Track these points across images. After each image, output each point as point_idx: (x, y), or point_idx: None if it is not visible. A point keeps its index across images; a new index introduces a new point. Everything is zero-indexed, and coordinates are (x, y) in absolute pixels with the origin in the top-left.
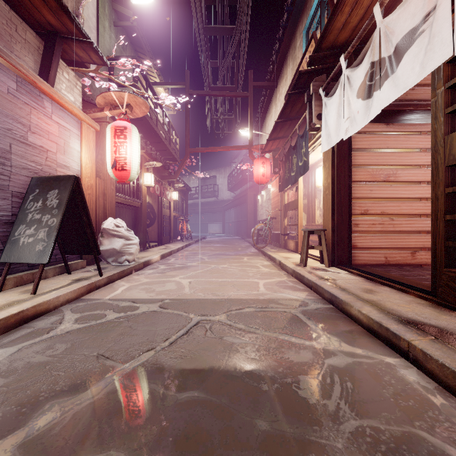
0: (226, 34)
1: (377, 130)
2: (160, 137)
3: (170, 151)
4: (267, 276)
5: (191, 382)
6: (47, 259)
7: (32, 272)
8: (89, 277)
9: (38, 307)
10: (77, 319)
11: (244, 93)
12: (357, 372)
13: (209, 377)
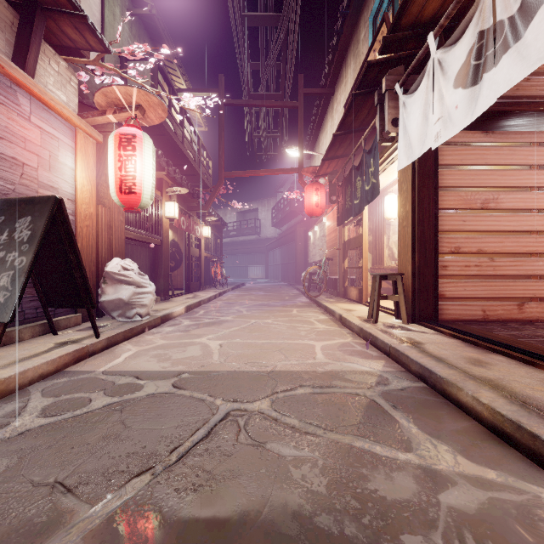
0: (270, 25)
1: (473, 141)
2: (187, 158)
3: (200, 176)
4: (325, 336)
5: None
6: (9, 316)
7: None
8: (80, 339)
9: None
10: (45, 408)
11: (292, 103)
12: (504, 527)
13: (239, 541)
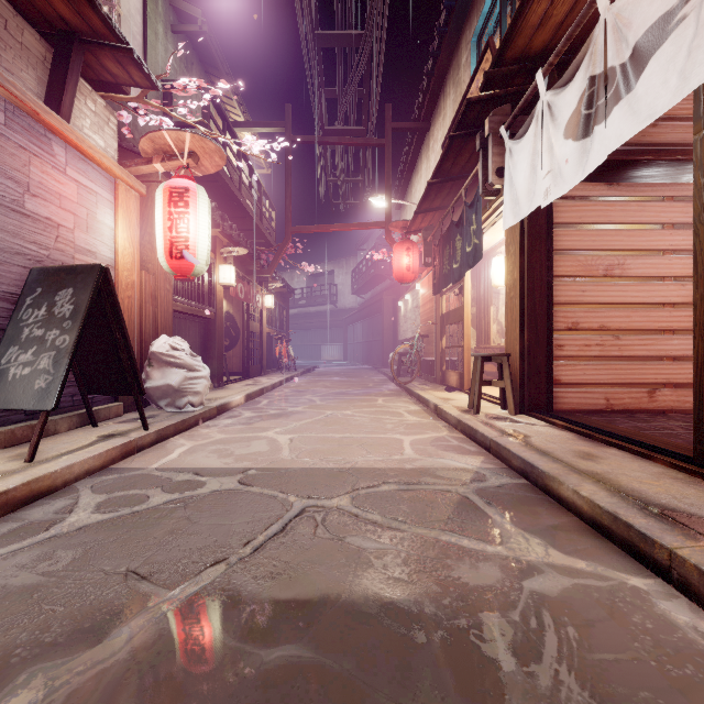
0: (350, 45)
1: (594, 194)
2: (246, 209)
3: (262, 231)
4: (416, 430)
5: (288, 627)
6: (52, 403)
7: (31, 424)
8: (126, 432)
9: (34, 484)
10: (99, 504)
11: (377, 140)
12: (582, 607)
13: (320, 617)
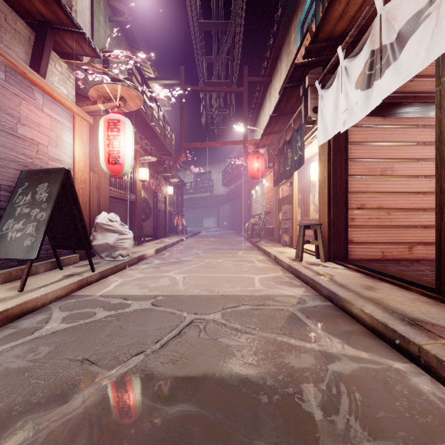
0: (221, 29)
1: (374, 123)
2: (155, 133)
3: (165, 146)
4: (262, 271)
5: (182, 393)
6: (35, 255)
7: (21, 268)
8: (81, 273)
9: (24, 305)
10: (65, 318)
11: (238, 89)
12: (365, 381)
13: (202, 387)
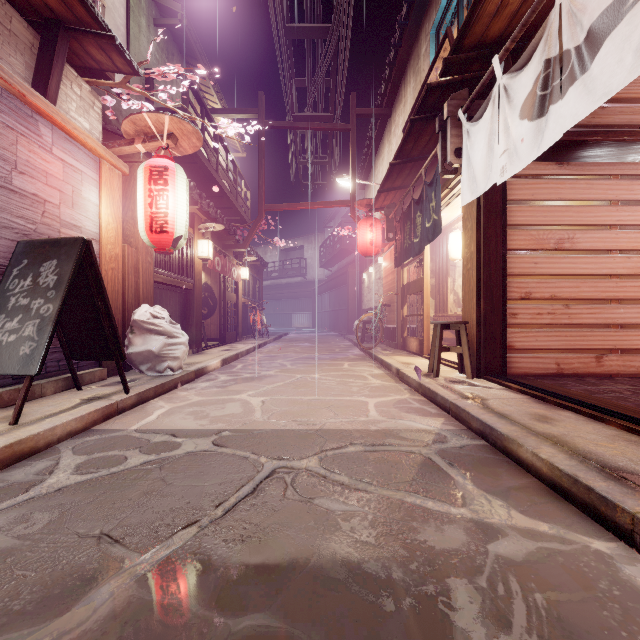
0: (318, 37)
1: (545, 173)
2: (223, 189)
3: (237, 209)
4: (380, 392)
5: (256, 594)
6: (36, 369)
7: (18, 388)
8: (108, 395)
9: (17, 446)
10: (79, 466)
11: (343, 125)
12: (548, 572)
13: (288, 583)
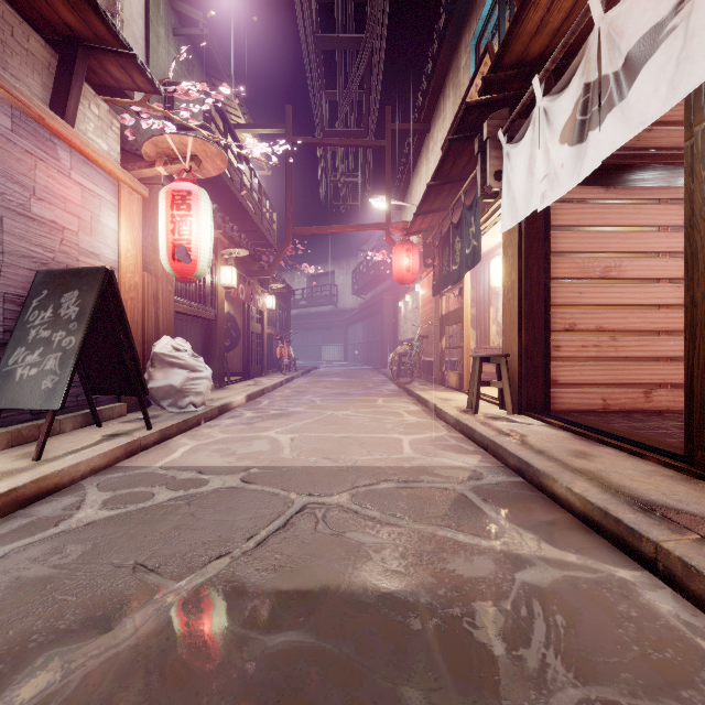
0: (350, 48)
1: (591, 197)
2: (247, 211)
3: (262, 232)
4: (415, 430)
5: (290, 615)
6: (59, 403)
7: (37, 424)
8: (130, 431)
9: (42, 482)
10: (106, 501)
11: (377, 142)
12: (571, 597)
13: (320, 606)
